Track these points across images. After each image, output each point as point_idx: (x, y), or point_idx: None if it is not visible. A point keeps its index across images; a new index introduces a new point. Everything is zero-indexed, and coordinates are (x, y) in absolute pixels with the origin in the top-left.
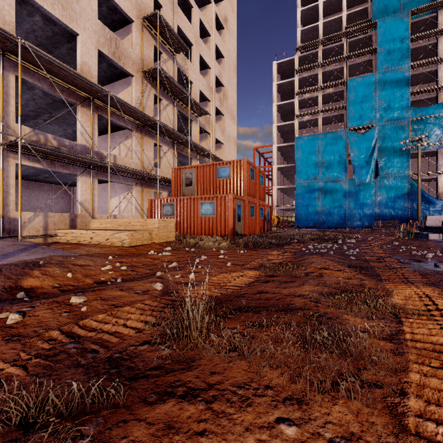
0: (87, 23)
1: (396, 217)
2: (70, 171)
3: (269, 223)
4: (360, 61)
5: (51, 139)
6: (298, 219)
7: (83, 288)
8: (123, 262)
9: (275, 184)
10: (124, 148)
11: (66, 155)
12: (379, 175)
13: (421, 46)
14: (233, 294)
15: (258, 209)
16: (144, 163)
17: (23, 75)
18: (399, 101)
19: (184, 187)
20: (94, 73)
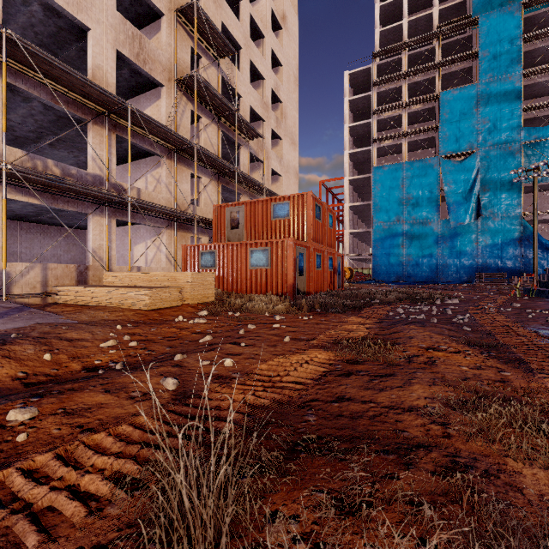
0: (101, 15)
1: (504, 268)
2: (79, 208)
3: (340, 277)
4: (456, 69)
5: (52, 166)
6: (377, 272)
7: (61, 379)
8: (136, 334)
9: (347, 227)
10: (153, 180)
11: (70, 186)
12: (482, 215)
13: (537, 48)
14: (293, 400)
15: (326, 259)
16: (177, 199)
17: (13, 80)
18: (507, 119)
19: (229, 231)
20: (111, 81)
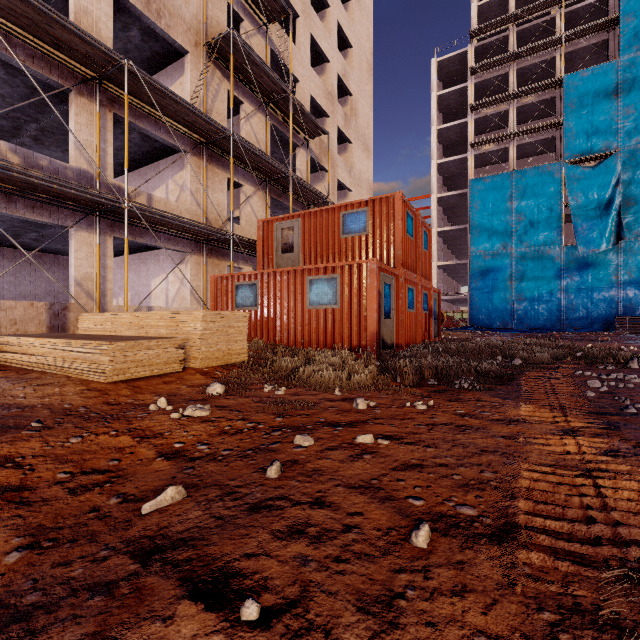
0: None
1: None
2: (52, 218)
3: (436, 323)
4: (585, 44)
5: (6, 151)
6: (475, 316)
7: None
8: (7, 463)
9: (435, 259)
10: (175, 187)
11: (20, 176)
12: (625, 238)
13: None
14: None
15: (420, 295)
16: (208, 213)
17: None
18: None
19: (280, 255)
20: (105, 34)
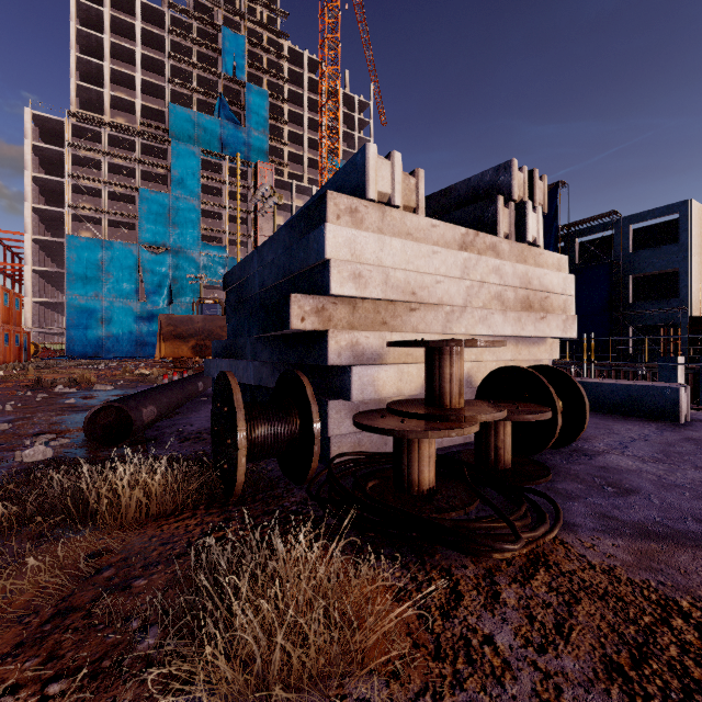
0: None
1: None
2: None
3: (27, 353)
4: (155, 171)
5: None
6: (72, 348)
7: None
8: None
9: (30, 294)
10: None
11: None
12: (173, 302)
13: (212, 186)
14: None
15: (13, 336)
16: None
17: None
18: (191, 232)
19: None
20: None
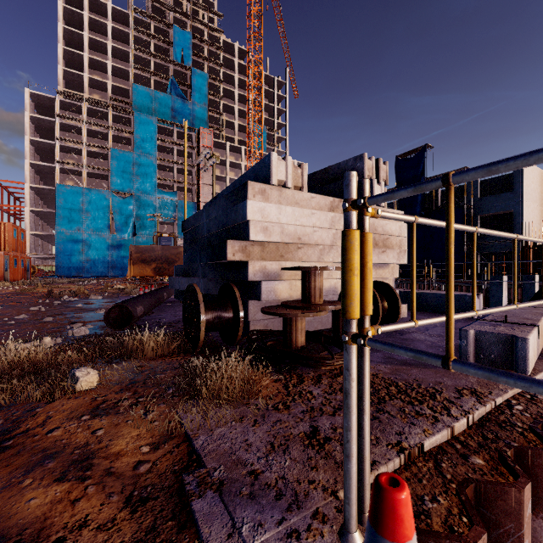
0: None
1: None
2: None
3: (29, 273)
4: (122, 135)
5: None
6: (60, 269)
7: None
8: None
9: (29, 229)
10: None
11: None
12: (136, 235)
13: (165, 146)
14: None
15: (20, 261)
16: None
17: None
18: (150, 181)
19: None
20: None
